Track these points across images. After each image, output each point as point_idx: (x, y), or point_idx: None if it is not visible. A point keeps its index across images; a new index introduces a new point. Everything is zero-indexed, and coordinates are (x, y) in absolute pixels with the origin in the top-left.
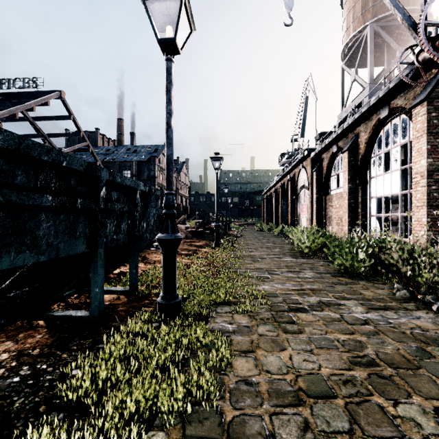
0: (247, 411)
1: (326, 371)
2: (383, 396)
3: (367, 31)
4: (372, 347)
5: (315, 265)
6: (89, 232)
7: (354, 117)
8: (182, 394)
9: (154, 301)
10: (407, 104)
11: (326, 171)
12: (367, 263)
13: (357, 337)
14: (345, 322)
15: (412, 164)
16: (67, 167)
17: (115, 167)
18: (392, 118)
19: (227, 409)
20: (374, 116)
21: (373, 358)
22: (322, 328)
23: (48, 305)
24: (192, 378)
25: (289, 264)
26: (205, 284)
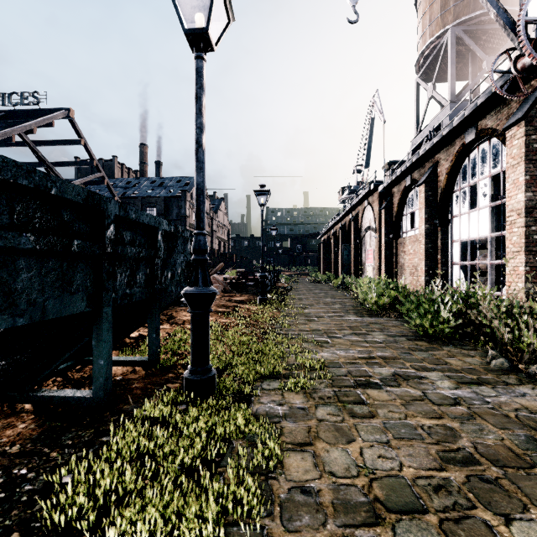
0: (304, 534)
1: (409, 472)
2: (490, 510)
3: (447, 37)
4: (468, 436)
5: (386, 326)
6: (91, 284)
7: (433, 142)
8: (214, 510)
9: (181, 374)
10: (500, 125)
11: (398, 208)
12: (452, 324)
13: (447, 423)
14: (429, 401)
15: (506, 199)
16: (58, 196)
17: (137, 203)
18: (480, 142)
19: (277, 532)
20: (457, 141)
21: (471, 452)
22: (401, 411)
23: (37, 383)
24: (229, 484)
25: (353, 324)
26: (247, 351)
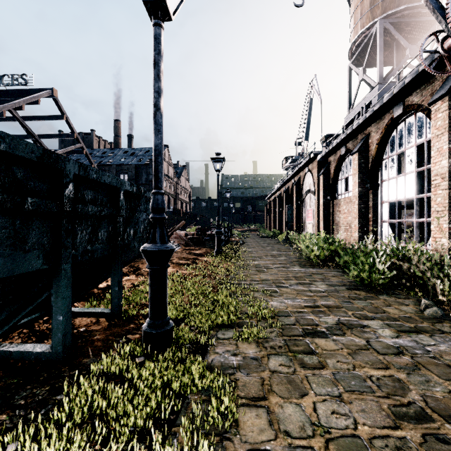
0: None
1: (365, 431)
2: None
3: (376, 28)
4: (416, 389)
5: (327, 276)
6: (48, 242)
7: (366, 116)
8: None
9: (141, 325)
10: (424, 101)
11: (334, 174)
12: (387, 275)
13: (394, 374)
14: (374, 350)
15: (431, 165)
16: (8, 153)
17: (111, 170)
18: (406, 116)
19: None
20: (386, 115)
21: (422, 407)
22: (348, 361)
23: None
24: (182, 447)
25: (297, 275)
26: (204, 301)
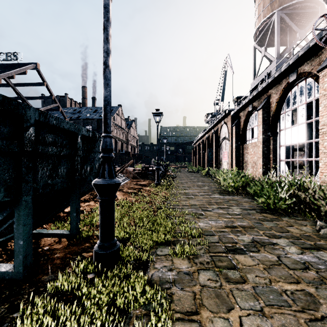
0: None
1: None
2: None
3: (274, 17)
4: (326, 303)
5: (240, 202)
6: (10, 177)
7: (268, 81)
8: None
9: (95, 244)
10: (313, 69)
11: (243, 125)
12: (288, 202)
13: (305, 288)
14: (285, 266)
15: (319, 117)
16: None
17: (80, 123)
18: (299, 81)
19: None
20: (283, 81)
21: None
22: (265, 275)
23: None
24: None
25: (218, 201)
26: (146, 223)
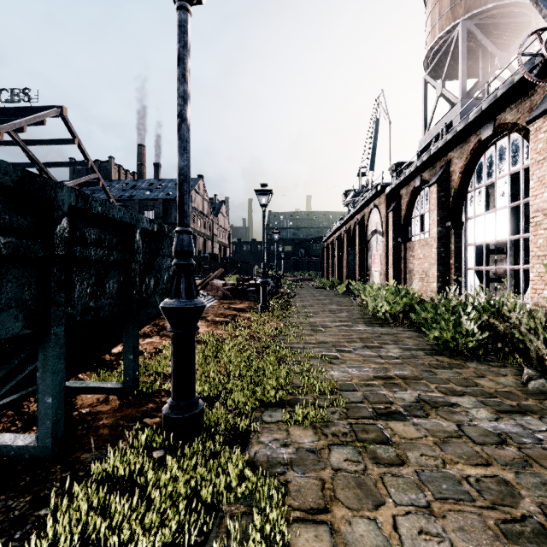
0: None
1: None
2: None
3: (458, 31)
4: (531, 495)
5: (400, 337)
6: (32, 297)
7: (446, 138)
8: None
9: (163, 404)
10: (521, 118)
11: (406, 211)
12: (477, 337)
13: (498, 473)
14: (468, 439)
15: (531, 198)
16: None
17: (134, 206)
18: (498, 139)
19: None
20: (472, 137)
21: (541, 523)
22: (436, 454)
23: None
24: None
25: (363, 335)
26: (246, 371)
